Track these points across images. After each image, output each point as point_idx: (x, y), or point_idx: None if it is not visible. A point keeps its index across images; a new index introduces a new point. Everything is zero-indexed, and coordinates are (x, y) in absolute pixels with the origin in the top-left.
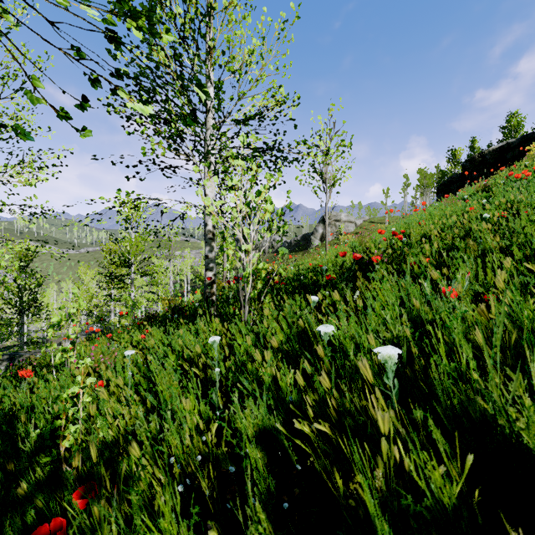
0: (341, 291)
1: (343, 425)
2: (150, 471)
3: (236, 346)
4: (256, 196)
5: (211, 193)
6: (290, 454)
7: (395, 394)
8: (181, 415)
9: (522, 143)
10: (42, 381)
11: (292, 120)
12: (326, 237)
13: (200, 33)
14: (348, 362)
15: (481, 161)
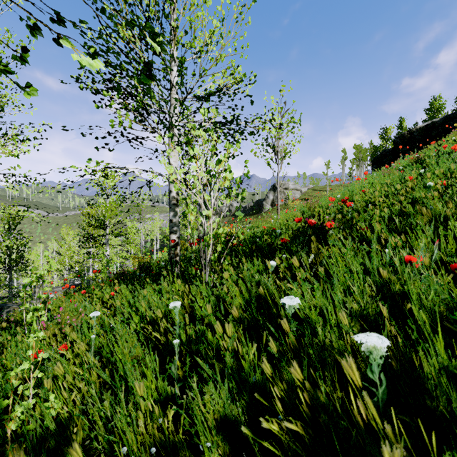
0: (296, 254)
1: (317, 420)
2: (103, 455)
3: (197, 308)
4: (216, 164)
5: (175, 163)
6: (255, 450)
7: (383, 392)
8: (137, 393)
9: (445, 122)
10: (15, 338)
11: (249, 96)
12: (278, 203)
13: (164, 14)
14: (316, 340)
15: (409, 138)
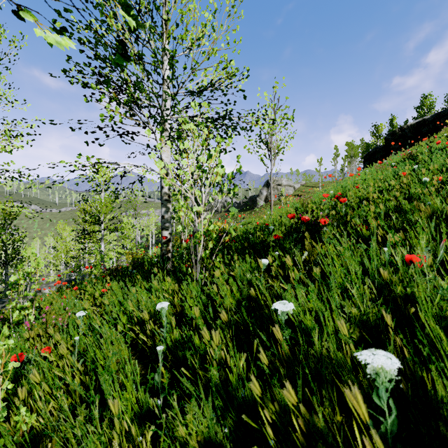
0: (289, 251)
1: None
2: None
3: (186, 307)
4: (207, 159)
5: (167, 158)
6: None
7: (392, 423)
8: None
9: (435, 119)
10: None
11: (242, 91)
12: (271, 199)
13: (154, 6)
14: (311, 351)
15: (400, 135)
